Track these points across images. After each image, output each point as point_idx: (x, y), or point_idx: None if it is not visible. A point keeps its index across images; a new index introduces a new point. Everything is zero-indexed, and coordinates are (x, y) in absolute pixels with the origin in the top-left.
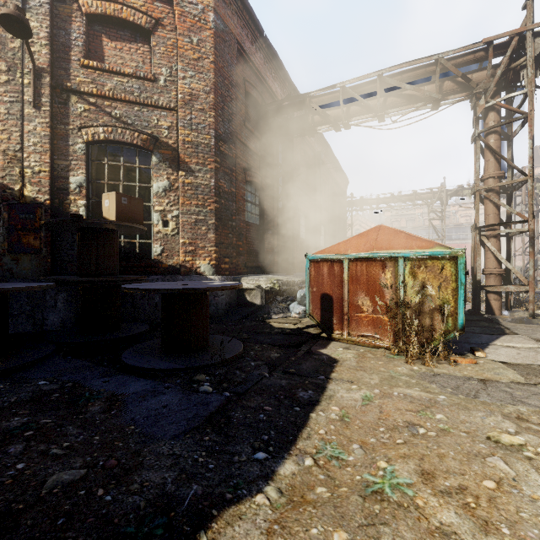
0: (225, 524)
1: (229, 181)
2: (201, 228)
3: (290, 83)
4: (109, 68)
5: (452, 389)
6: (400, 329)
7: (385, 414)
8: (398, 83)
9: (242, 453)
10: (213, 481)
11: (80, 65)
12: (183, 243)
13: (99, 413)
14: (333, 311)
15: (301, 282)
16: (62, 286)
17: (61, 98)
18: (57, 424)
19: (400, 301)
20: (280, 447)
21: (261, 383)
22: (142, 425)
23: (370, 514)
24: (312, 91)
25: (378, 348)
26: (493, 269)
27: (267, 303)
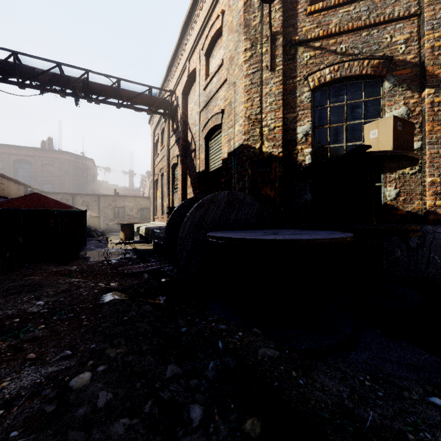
0: None
1: None
2: None
3: None
4: (334, 3)
5: None
6: None
7: None
8: None
9: None
10: None
11: (306, 14)
12: (431, 182)
13: None
14: None
15: None
16: None
17: (289, 54)
18: None
19: None
20: None
21: None
22: None
23: None
24: None
25: None
26: None
27: None
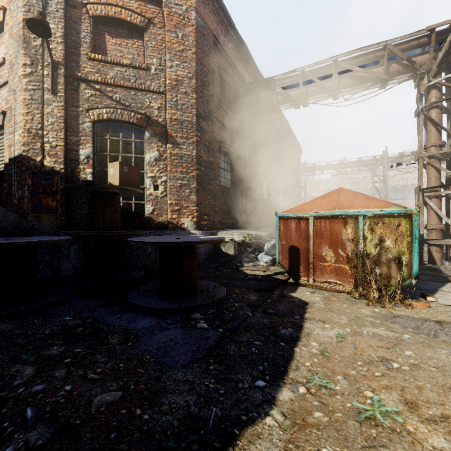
0: (247, 442)
1: (208, 152)
2: (185, 191)
3: (256, 68)
4: (111, 60)
5: (413, 329)
6: (360, 276)
7: (359, 350)
8: (351, 67)
9: (244, 381)
10: (226, 404)
11: (88, 58)
12: (170, 203)
13: (118, 344)
14: (300, 261)
15: (266, 236)
16: (77, 239)
17: (72, 85)
18: (88, 353)
19: (361, 253)
20: (275, 376)
21: (247, 321)
22: (155, 355)
23: (369, 437)
24: (276, 75)
25: (340, 293)
26: (435, 225)
27: (239, 253)
